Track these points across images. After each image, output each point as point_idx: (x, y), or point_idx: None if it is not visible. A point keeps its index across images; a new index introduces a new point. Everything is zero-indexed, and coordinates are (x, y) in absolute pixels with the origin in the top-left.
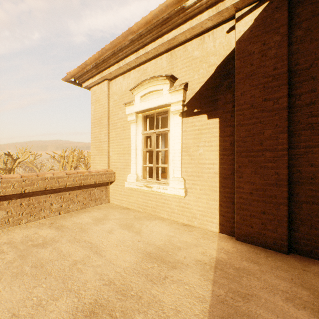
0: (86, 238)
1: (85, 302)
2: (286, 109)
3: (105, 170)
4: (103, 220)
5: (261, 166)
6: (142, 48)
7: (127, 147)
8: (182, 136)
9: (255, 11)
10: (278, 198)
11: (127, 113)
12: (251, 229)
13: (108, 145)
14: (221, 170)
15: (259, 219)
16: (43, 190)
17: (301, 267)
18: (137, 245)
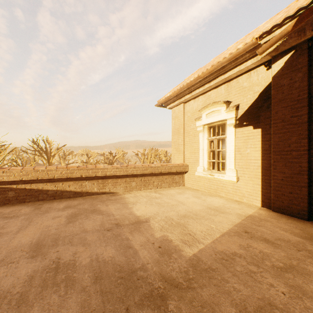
0: (175, 198)
1: (181, 214)
2: (306, 123)
3: (182, 164)
4: (182, 193)
5: (289, 161)
6: (207, 83)
7: (197, 148)
8: (235, 141)
9: (285, 57)
10: (300, 183)
11: (197, 125)
12: (282, 203)
13: (184, 147)
14: (262, 164)
15: (288, 197)
16: (150, 173)
17: (310, 225)
18: (203, 204)
